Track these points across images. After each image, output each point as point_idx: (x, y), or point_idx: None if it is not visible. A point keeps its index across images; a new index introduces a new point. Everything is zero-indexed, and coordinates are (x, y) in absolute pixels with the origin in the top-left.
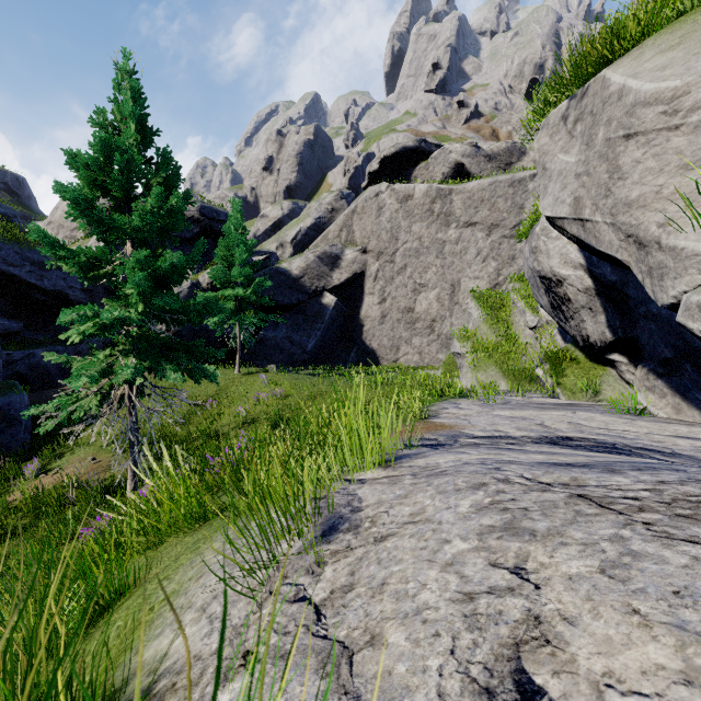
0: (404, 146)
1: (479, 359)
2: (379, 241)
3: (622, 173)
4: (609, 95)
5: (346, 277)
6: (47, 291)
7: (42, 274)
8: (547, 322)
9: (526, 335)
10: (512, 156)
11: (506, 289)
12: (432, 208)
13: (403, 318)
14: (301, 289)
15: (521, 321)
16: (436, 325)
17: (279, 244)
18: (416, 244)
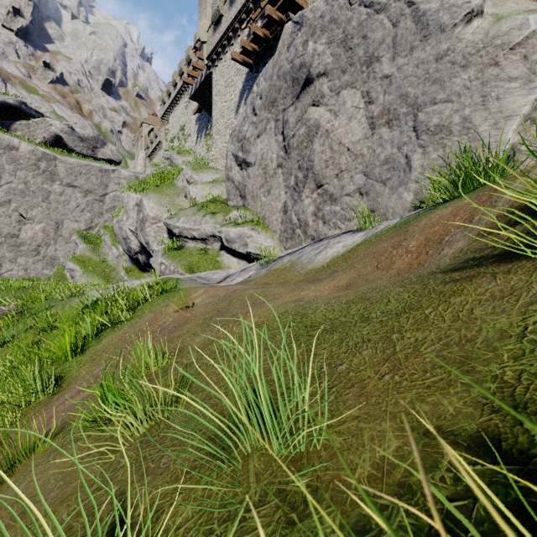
0: (5, 100)
1: (88, 272)
2: None
3: (146, 227)
4: (144, 206)
5: None
6: None
7: None
8: (123, 254)
9: (113, 260)
10: (97, 142)
11: (98, 232)
12: (38, 164)
13: (7, 241)
14: None
15: (110, 252)
16: (42, 249)
17: None
18: (22, 187)
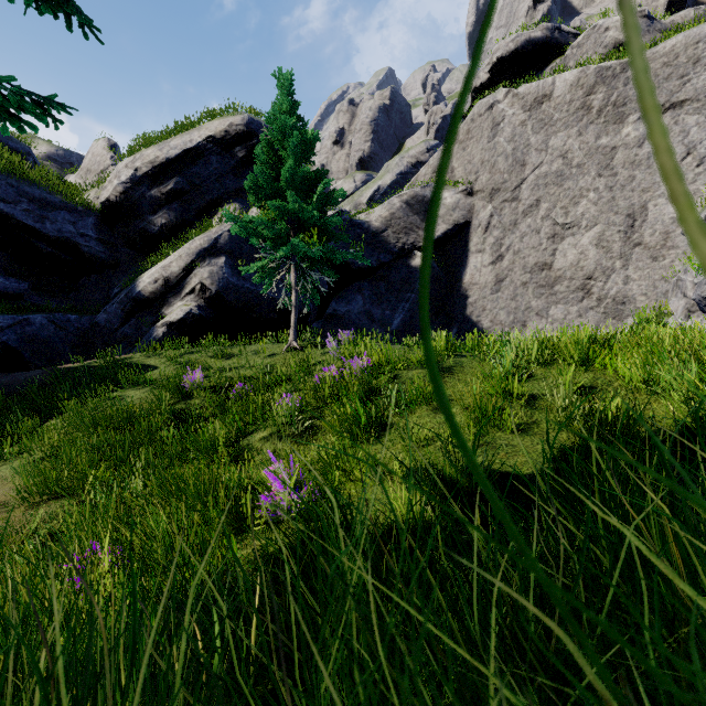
0: (529, 38)
1: None
2: (493, 173)
3: None
4: None
5: (444, 229)
6: (51, 239)
7: (43, 215)
8: None
9: None
10: None
11: None
12: (587, 103)
13: (532, 279)
14: (383, 247)
15: None
16: (594, 284)
17: (353, 207)
18: (558, 165)
